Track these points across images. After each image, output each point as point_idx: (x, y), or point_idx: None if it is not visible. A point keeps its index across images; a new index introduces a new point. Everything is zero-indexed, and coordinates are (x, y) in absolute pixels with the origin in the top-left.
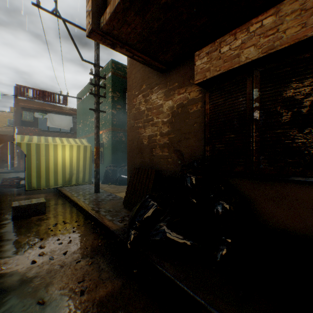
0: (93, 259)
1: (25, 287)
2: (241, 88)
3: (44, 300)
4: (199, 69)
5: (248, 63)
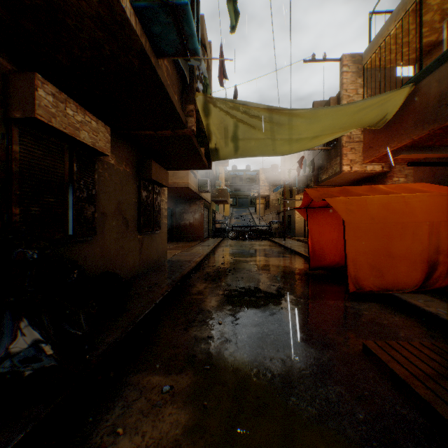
0: (108, 437)
1: (216, 447)
2: (62, 154)
3: (203, 405)
4: (45, 103)
5: (82, 142)
